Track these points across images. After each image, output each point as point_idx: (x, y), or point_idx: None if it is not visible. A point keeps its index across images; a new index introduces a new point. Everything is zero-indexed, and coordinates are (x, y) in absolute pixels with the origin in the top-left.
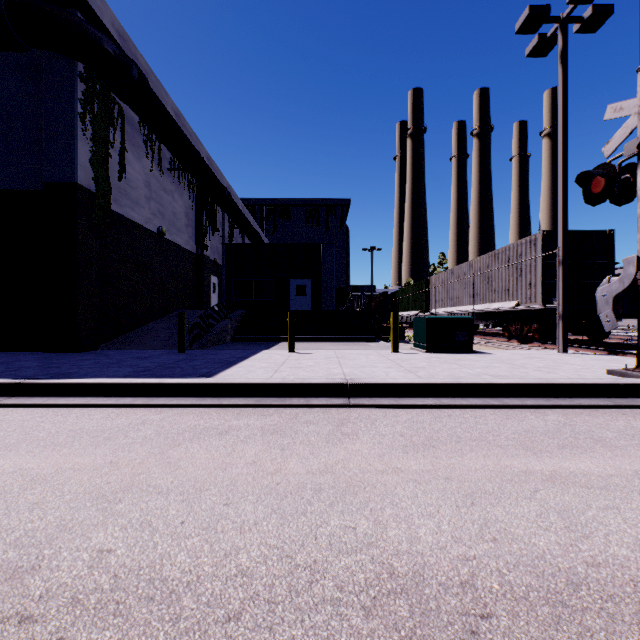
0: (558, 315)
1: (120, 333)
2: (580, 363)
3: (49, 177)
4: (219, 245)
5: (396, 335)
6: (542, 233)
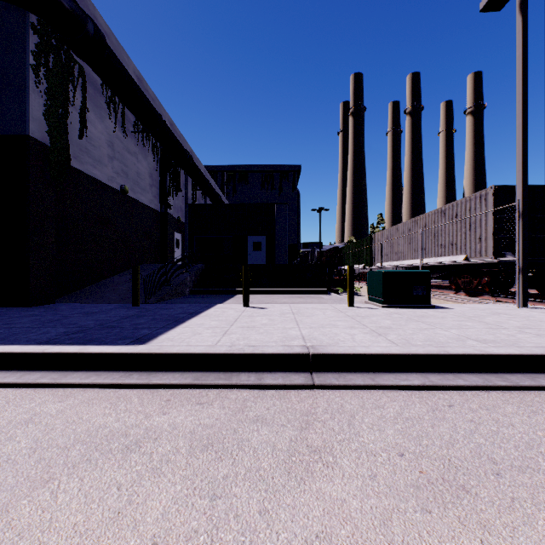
0: (518, 269)
1: (81, 286)
2: None
3: (1, 129)
4: (182, 205)
5: (352, 289)
6: (494, 188)
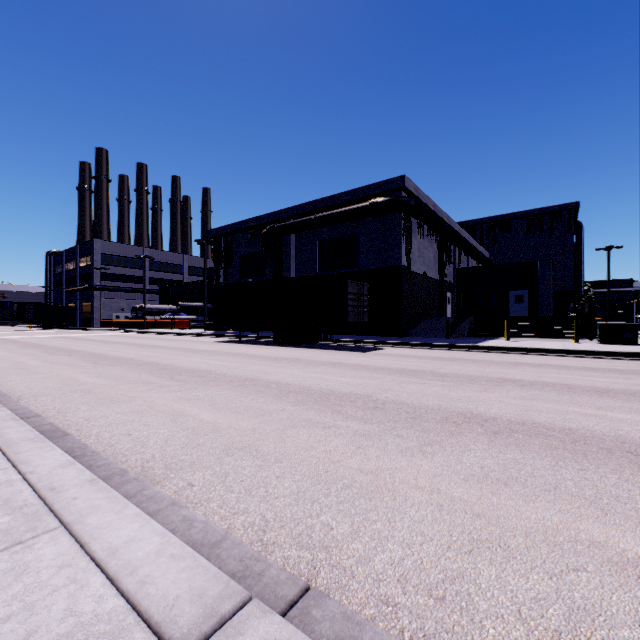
0: None
1: (409, 330)
2: None
3: (390, 263)
4: (451, 270)
5: (577, 333)
6: None
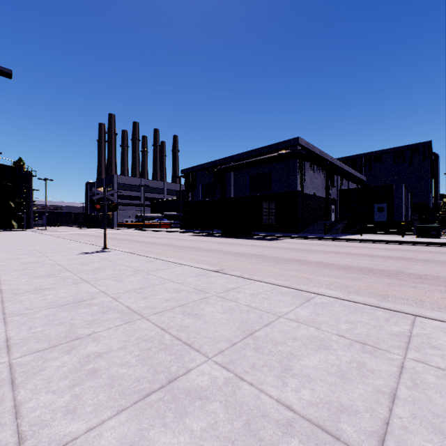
0: None
1: (304, 229)
2: None
3: (291, 189)
4: (335, 191)
5: (402, 231)
6: None
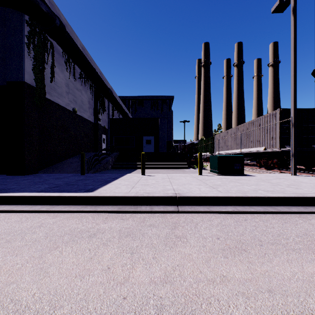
0: (291, 154)
1: (51, 164)
2: (310, 182)
3: (9, 78)
4: (106, 119)
5: (201, 165)
6: (279, 110)
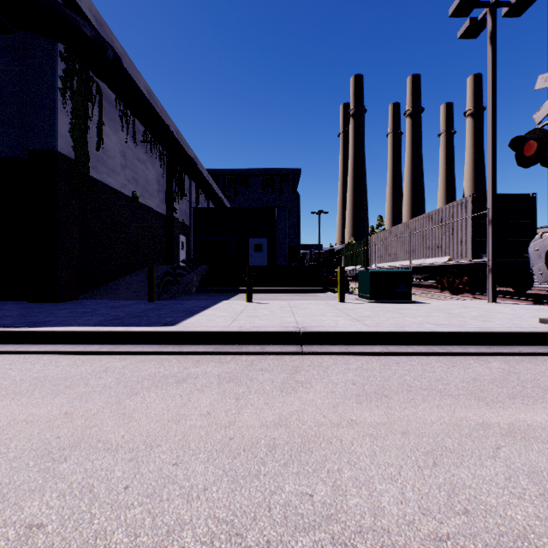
0: (488, 269)
1: (98, 285)
2: (511, 312)
3: (33, 146)
4: (187, 208)
5: (343, 287)
6: (472, 196)
